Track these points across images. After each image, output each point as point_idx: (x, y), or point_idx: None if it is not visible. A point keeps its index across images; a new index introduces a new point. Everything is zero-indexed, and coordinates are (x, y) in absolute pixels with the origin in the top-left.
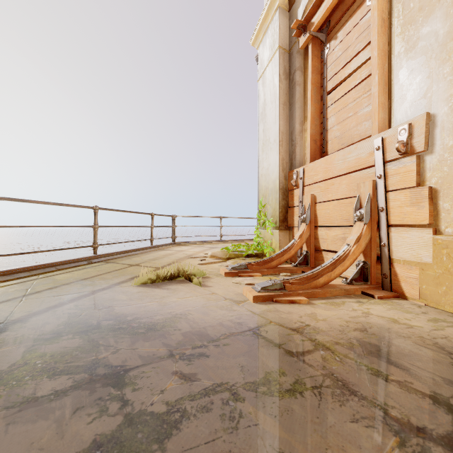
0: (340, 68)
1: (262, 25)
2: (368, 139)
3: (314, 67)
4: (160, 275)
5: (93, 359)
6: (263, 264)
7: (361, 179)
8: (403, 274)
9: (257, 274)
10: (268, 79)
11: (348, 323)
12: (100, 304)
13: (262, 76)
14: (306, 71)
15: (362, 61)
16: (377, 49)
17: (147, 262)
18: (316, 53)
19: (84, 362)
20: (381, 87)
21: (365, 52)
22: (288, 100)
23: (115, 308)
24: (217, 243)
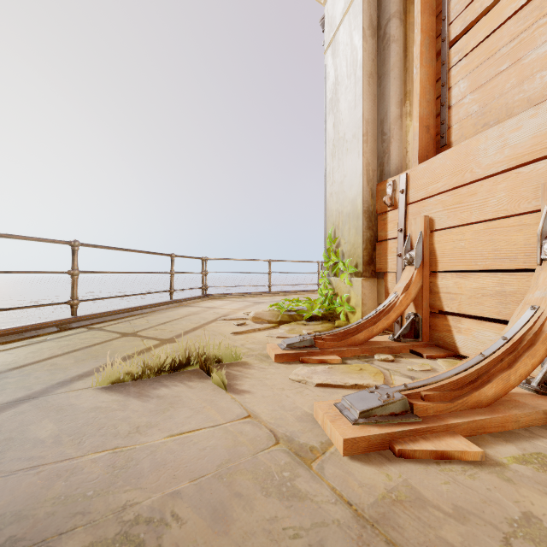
0: None
1: None
2: None
3: (426, 3)
4: (150, 365)
5: None
6: (342, 337)
7: None
8: None
9: (334, 357)
10: (342, 43)
11: None
12: None
13: (331, 42)
14: (408, 18)
15: None
16: None
17: (153, 328)
18: None
19: None
20: None
21: None
22: (376, 71)
23: None
24: (264, 295)
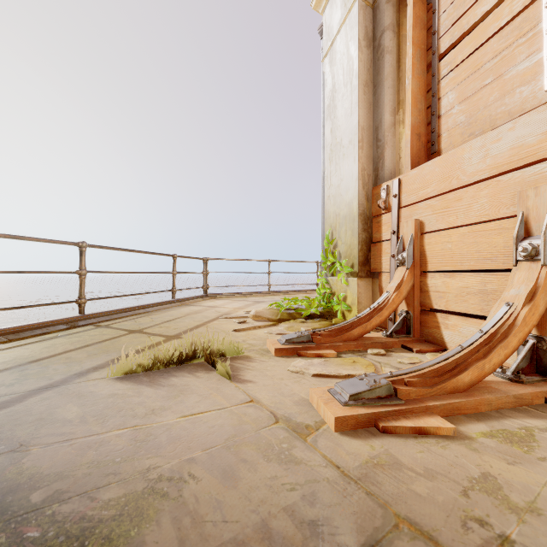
0: (465, 8)
1: None
2: (543, 107)
3: (417, 18)
4: (160, 357)
5: None
6: (338, 333)
7: (525, 183)
8: None
9: (330, 351)
10: (339, 52)
11: None
12: (7, 436)
13: (329, 50)
14: (401, 30)
15: None
16: None
17: (157, 325)
18: None
19: None
20: None
21: None
22: (371, 80)
23: (31, 450)
24: (264, 295)
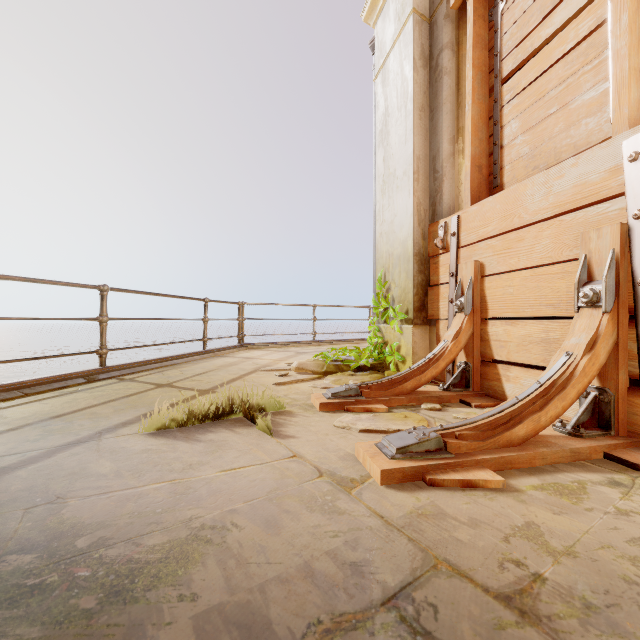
0: (529, 29)
1: None
2: (606, 143)
3: (478, 37)
4: (195, 412)
5: None
6: (389, 386)
7: (588, 224)
8: None
9: (380, 406)
10: (393, 71)
11: None
12: (41, 489)
13: (381, 69)
14: (460, 49)
15: (581, 3)
16: None
17: (188, 379)
18: (480, 12)
19: None
20: (633, 37)
21: None
22: (428, 104)
23: (69, 502)
24: (308, 345)
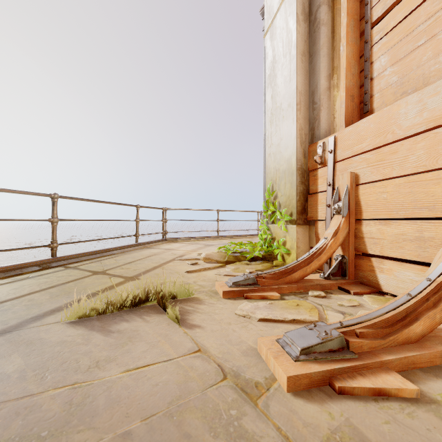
0: None
1: None
2: None
3: None
4: (113, 301)
5: None
6: (280, 276)
7: None
8: None
9: (274, 294)
10: (279, 27)
11: None
12: None
13: (270, 27)
14: (335, 4)
15: None
16: None
17: (119, 267)
18: None
19: None
20: None
21: None
22: (307, 50)
23: None
24: (214, 239)
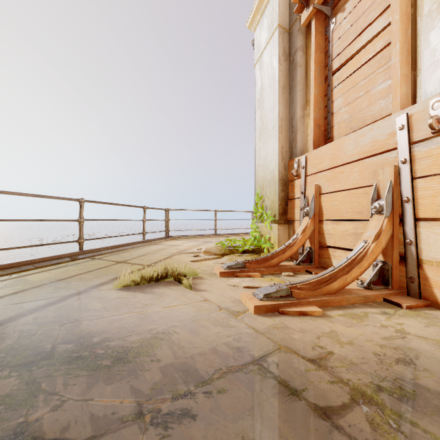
0: (348, 43)
1: (259, 4)
2: (388, 118)
3: (318, 45)
4: (145, 276)
5: (18, 424)
6: (262, 262)
7: (378, 165)
8: (437, 279)
9: (256, 274)
10: (266, 62)
11: (384, 350)
12: (65, 316)
13: (259, 60)
14: (308, 51)
15: (377, 31)
16: (399, 11)
17: (136, 258)
18: (319, 29)
19: (2, 431)
20: (403, 56)
21: (380, 20)
22: (288, 84)
23: (83, 322)
24: (212, 237)
